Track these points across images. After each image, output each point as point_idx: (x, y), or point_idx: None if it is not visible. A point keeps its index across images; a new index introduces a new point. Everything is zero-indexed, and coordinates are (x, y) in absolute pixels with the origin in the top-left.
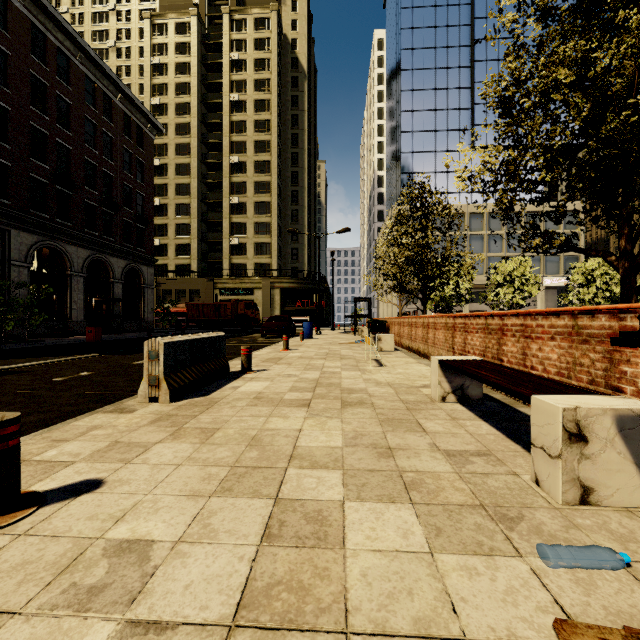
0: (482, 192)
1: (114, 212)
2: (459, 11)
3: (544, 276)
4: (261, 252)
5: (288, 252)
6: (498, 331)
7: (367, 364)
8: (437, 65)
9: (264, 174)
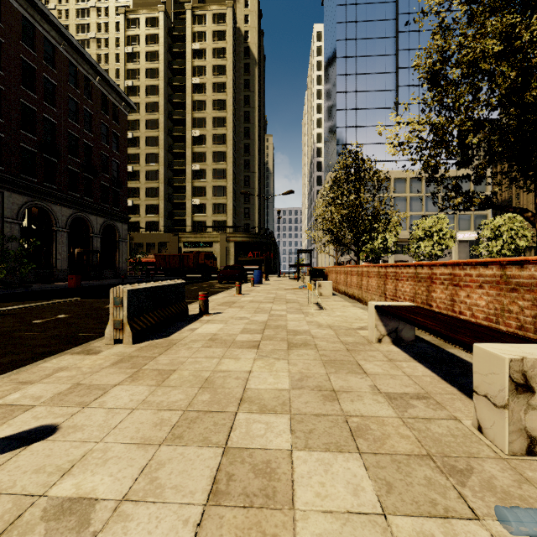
0: (405, 160)
1: (93, 177)
2: (386, 8)
3: (457, 231)
4: (218, 211)
5: (241, 211)
6: (427, 279)
7: (309, 307)
8: (367, 53)
9: (221, 145)
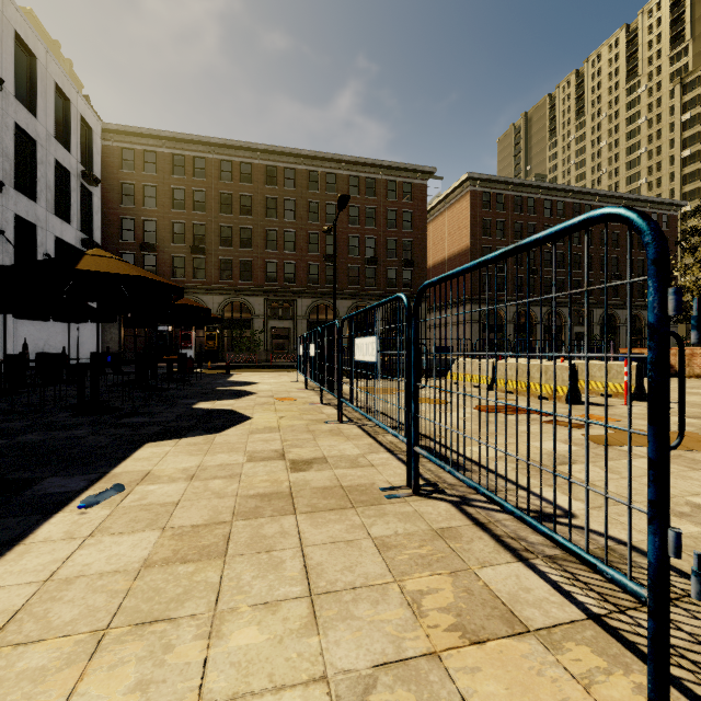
0: None
1: (645, 282)
2: None
3: None
4: None
5: None
6: None
7: None
8: None
9: None
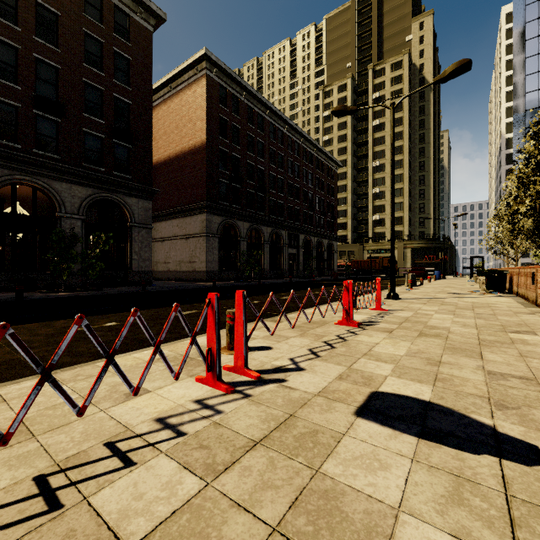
0: None
1: (324, 217)
2: None
3: None
4: (395, 223)
5: (416, 221)
6: None
7: (466, 285)
8: None
9: (398, 169)
